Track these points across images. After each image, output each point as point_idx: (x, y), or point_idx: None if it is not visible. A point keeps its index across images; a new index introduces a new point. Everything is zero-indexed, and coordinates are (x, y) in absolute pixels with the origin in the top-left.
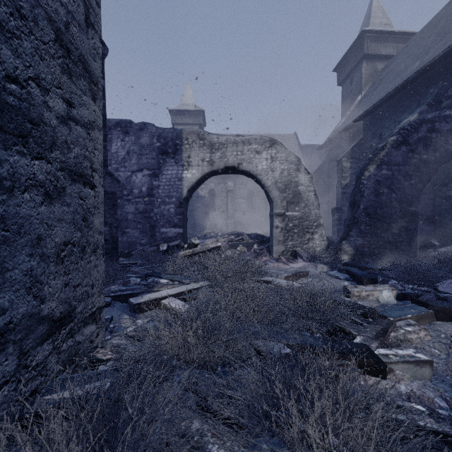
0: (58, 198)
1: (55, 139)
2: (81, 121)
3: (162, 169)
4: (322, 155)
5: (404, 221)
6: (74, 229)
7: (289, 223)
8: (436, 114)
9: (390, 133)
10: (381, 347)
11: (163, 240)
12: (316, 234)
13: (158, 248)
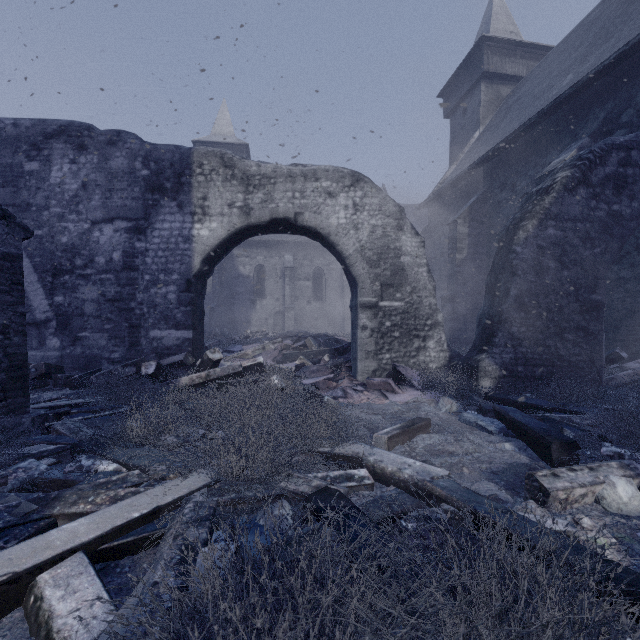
0: None
1: None
2: None
3: (152, 218)
4: (421, 220)
5: (582, 318)
6: None
7: (385, 321)
8: (630, 136)
9: (529, 183)
10: None
11: (155, 352)
12: (430, 340)
13: (139, 369)
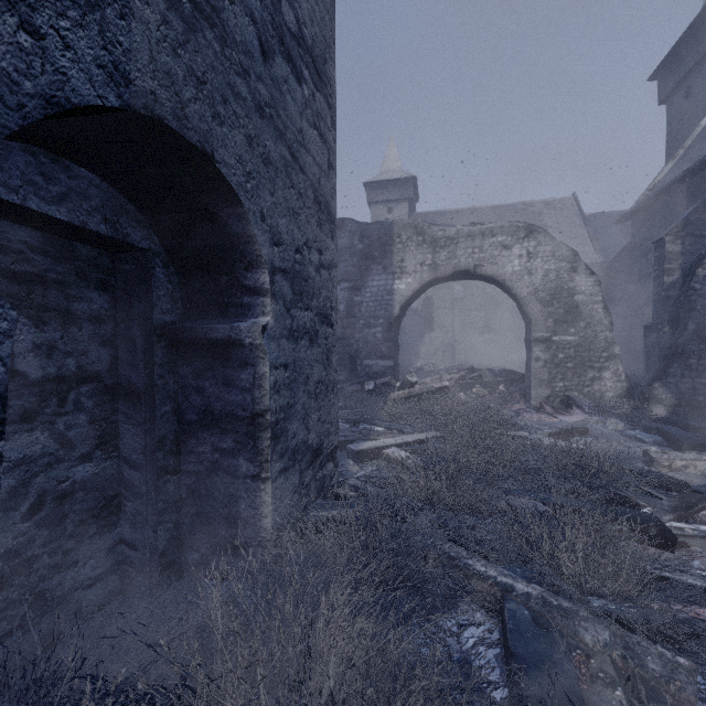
0: (315, 341)
1: (314, 289)
2: (326, 264)
3: (365, 279)
4: (627, 229)
5: None
6: (322, 369)
7: (558, 353)
8: None
9: None
10: (678, 522)
11: (367, 376)
12: (605, 371)
13: (362, 387)
